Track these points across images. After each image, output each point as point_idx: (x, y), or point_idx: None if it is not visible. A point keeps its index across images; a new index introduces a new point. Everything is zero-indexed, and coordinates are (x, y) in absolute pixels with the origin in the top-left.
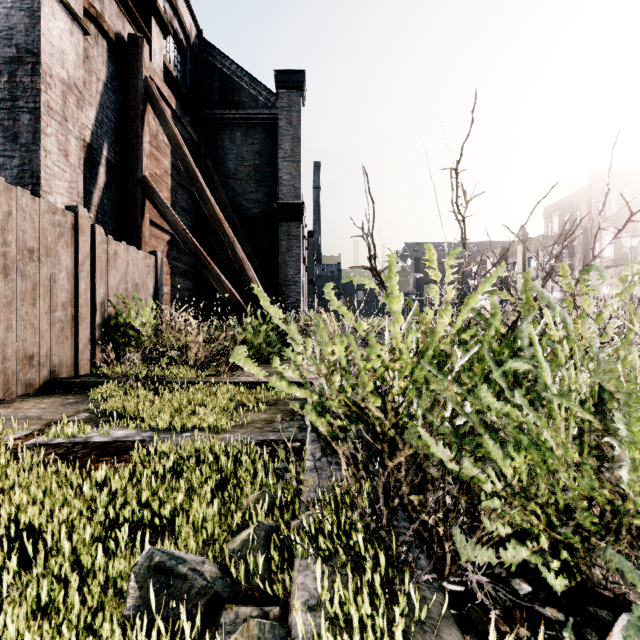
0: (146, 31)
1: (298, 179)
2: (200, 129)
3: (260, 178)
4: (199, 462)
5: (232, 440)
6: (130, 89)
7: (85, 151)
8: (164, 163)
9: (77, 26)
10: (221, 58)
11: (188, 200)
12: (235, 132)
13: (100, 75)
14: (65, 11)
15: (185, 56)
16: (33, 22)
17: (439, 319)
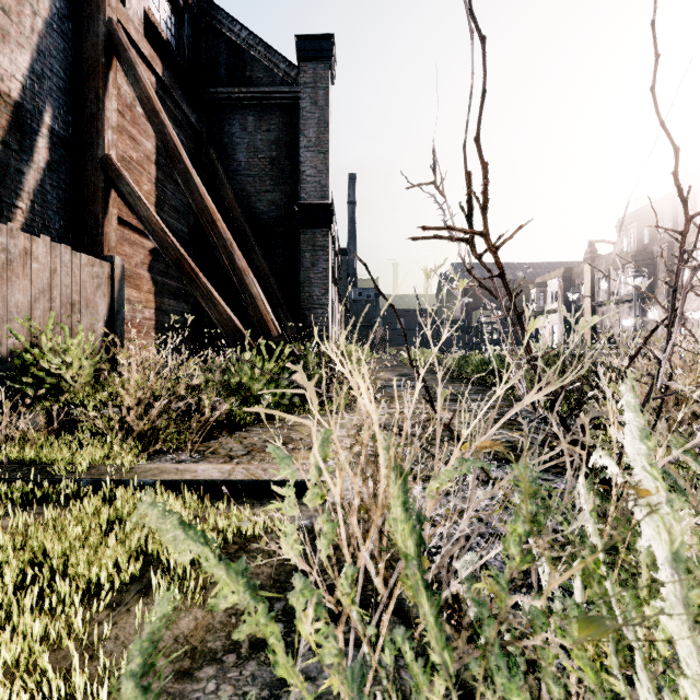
0: None
1: (325, 174)
2: (202, 112)
3: (278, 174)
4: None
5: None
6: (87, 34)
7: (10, 111)
8: (144, 145)
9: None
10: (228, 22)
11: (183, 199)
12: (246, 116)
13: (39, 8)
14: None
15: (181, 17)
16: None
17: None
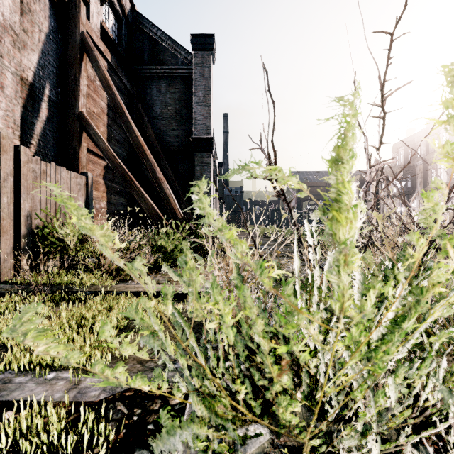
0: None
1: (209, 119)
2: (133, 81)
3: (180, 119)
4: (24, 451)
5: (82, 409)
6: (69, 41)
7: (27, 88)
8: (101, 104)
9: None
10: (149, 26)
11: (122, 135)
12: (160, 83)
13: (42, 27)
14: None
15: (121, 23)
16: None
17: (438, 257)
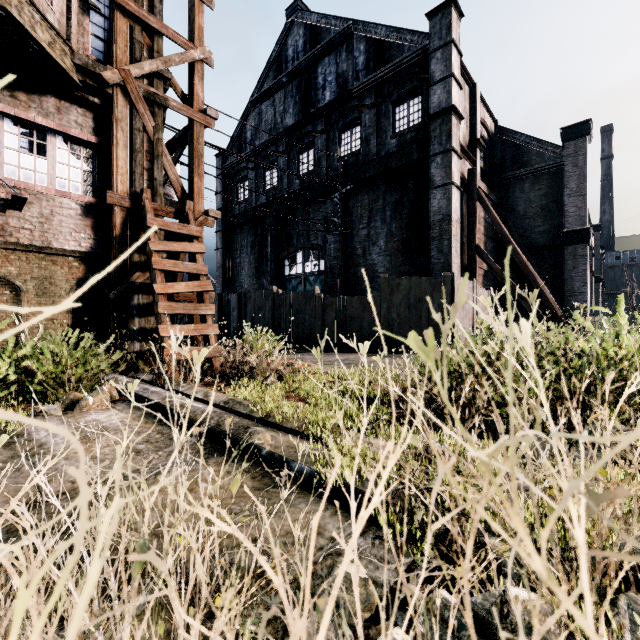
0: (474, 159)
1: (584, 209)
2: (495, 190)
3: (546, 214)
4: None
5: None
6: (469, 199)
7: None
8: (481, 229)
9: (459, 191)
10: (512, 134)
11: (491, 244)
12: (523, 184)
13: None
14: (456, 189)
15: (486, 146)
16: (449, 203)
17: None
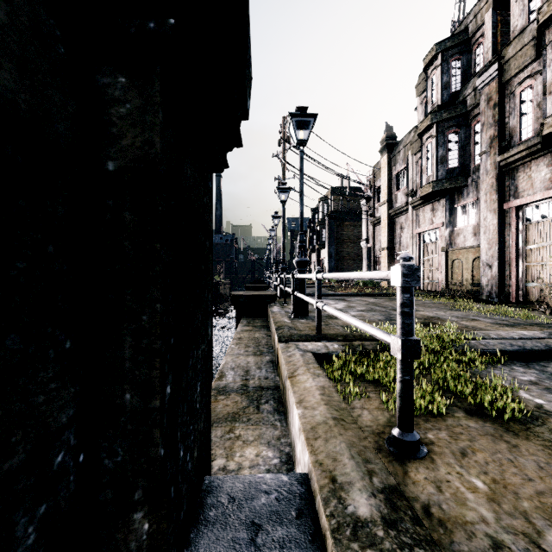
0: None
1: None
2: None
3: None
4: None
5: None
6: None
7: None
8: None
9: None
10: None
11: None
12: None
13: None
14: None
15: None
16: None
17: None
